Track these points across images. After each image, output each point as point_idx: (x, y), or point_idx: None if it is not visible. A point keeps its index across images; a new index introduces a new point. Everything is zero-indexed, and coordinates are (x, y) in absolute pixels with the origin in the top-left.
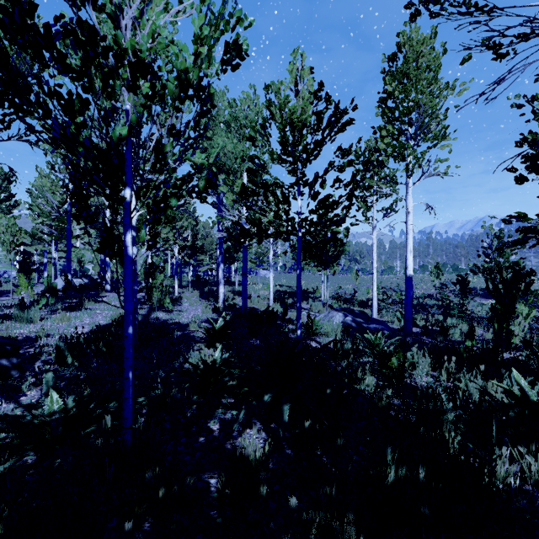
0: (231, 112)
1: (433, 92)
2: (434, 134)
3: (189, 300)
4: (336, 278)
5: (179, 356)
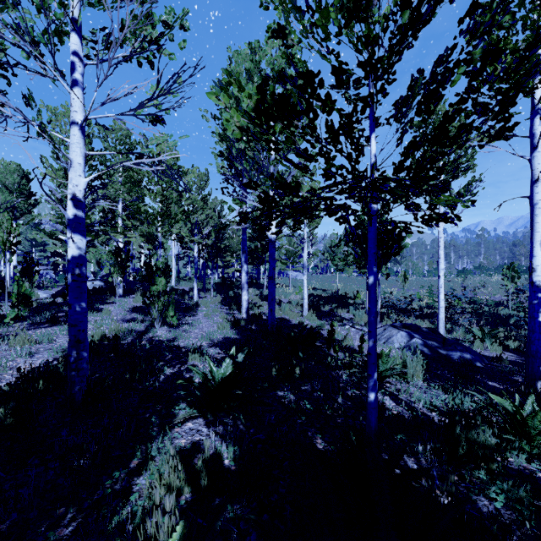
0: (252, 56)
1: None
2: None
3: (207, 307)
4: None
5: (136, 450)
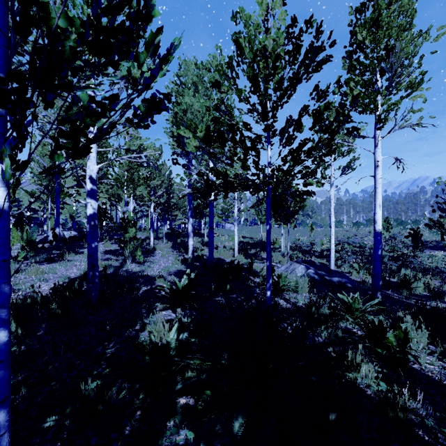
0: (198, 73)
1: (405, 40)
2: (409, 81)
3: (162, 251)
4: (291, 230)
5: (137, 321)
